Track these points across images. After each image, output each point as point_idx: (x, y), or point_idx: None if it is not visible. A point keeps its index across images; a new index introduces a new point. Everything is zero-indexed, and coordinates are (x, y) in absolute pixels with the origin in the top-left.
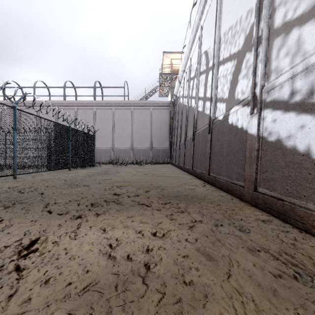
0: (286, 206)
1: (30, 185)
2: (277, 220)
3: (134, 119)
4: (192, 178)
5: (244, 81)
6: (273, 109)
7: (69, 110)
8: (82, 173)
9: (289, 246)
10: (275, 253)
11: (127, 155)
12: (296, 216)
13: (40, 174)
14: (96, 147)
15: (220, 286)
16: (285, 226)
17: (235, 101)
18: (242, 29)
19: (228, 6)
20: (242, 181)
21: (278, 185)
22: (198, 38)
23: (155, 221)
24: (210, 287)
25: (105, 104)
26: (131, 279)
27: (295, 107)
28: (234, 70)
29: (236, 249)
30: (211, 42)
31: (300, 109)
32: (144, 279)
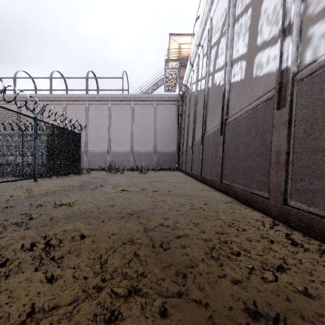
0: None
1: None
2: None
3: (134, 116)
4: (228, 201)
5: None
6: None
7: (56, 105)
8: (46, 186)
9: None
10: None
11: (126, 160)
12: None
13: None
14: (89, 150)
15: None
16: None
17: None
18: None
19: None
20: None
21: None
22: None
23: None
24: None
25: (100, 98)
26: None
27: None
28: None
29: None
30: None
31: None
32: None
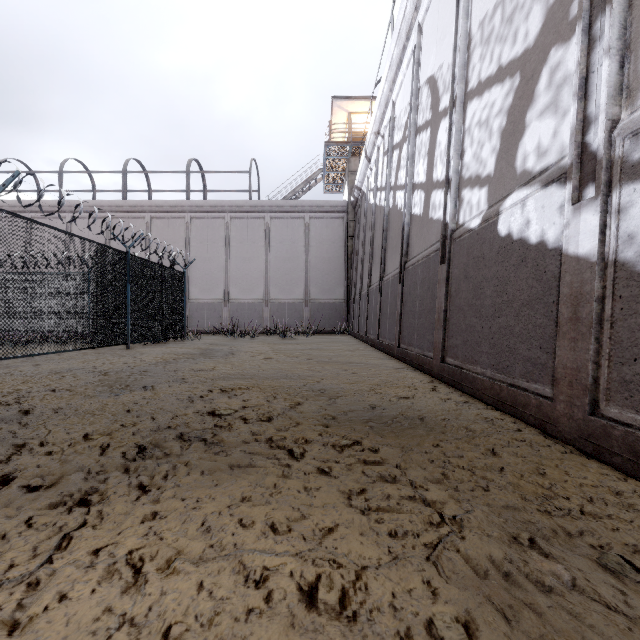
0: None
1: (14, 387)
2: None
3: (270, 239)
4: (399, 367)
5: (545, 124)
6: None
7: (133, 220)
8: (154, 354)
9: None
10: None
11: (257, 316)
12: None
13: (57, 359)
14: (191, 298)
15: None
16: None
17: (515, 177)
18: None
19: None
20: (546, 384)
21: None
22: (410, 53)
23: (315, 521)
24: None
25: (210, 207)
26: None
27: None
28: (511, 102)
29: None
30: (446, 53)
31: None
32: None
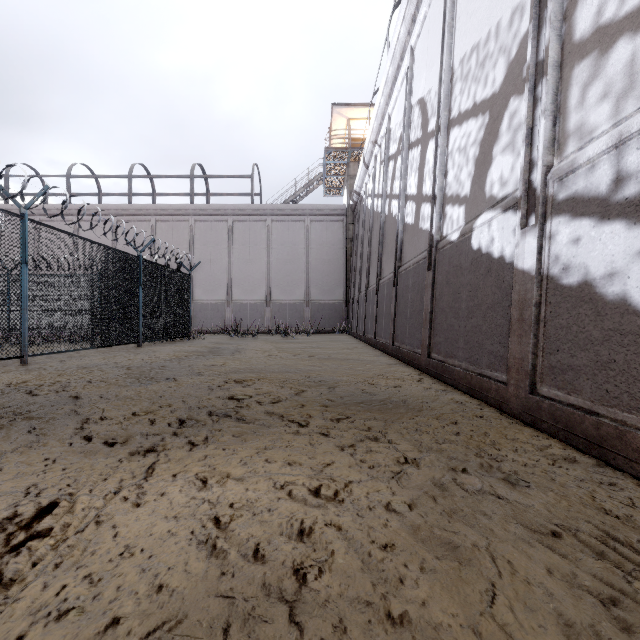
0: (606, 428)
1: (54, 379)
2: (586, 458)
3: (272, 241)
4: (392, 363)
5: (506, 159)
6: (574, 216)
7: (139, 223)
8: (166, 352)
9: (623, 522)
10: (594, 540)
11: (259, 316)
12: (629, 450)
13: (78, 356)
14: (195, 299)
15: (476, 630)
16: (604, 473)
17: (485, 200)
18: (502, 48)
19: (469, 3)
20: (503, 372)
21: (586, 381)
22: (404, 73)
23: (318, 460)
24: (453, 633)
25: (213, 210)
26: (262, 611)
27: (625, 209)
28: (482, 136)
29: (502, 531)
30: (434, 80)
31: (637, 214)
32: (294, 610)
